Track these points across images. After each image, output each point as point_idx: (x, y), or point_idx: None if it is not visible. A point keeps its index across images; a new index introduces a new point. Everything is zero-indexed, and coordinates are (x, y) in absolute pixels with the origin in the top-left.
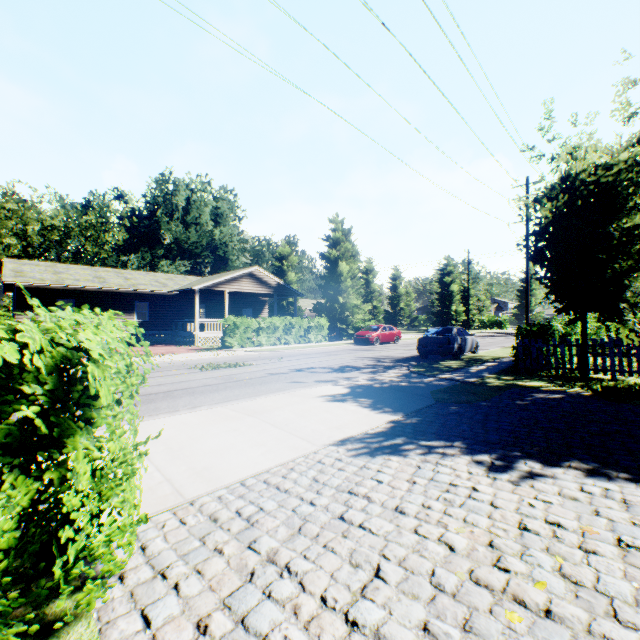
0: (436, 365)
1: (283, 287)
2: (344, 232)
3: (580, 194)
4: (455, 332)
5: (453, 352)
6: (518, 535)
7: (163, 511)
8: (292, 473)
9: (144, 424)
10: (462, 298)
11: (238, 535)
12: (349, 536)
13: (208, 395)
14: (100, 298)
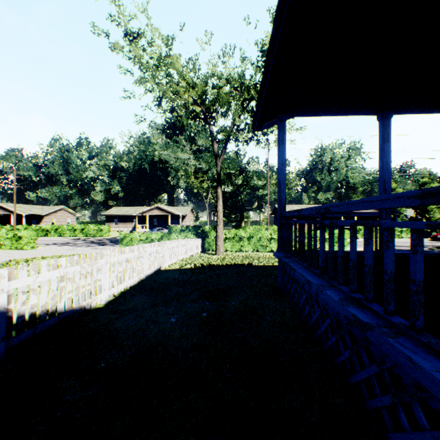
0: None
1: None
2: (430, 177)
3: None
4: None
5: None
6: None
7: None
8: None
9: None
10: None
11: None
12: None
13: None
14: (304, 217)
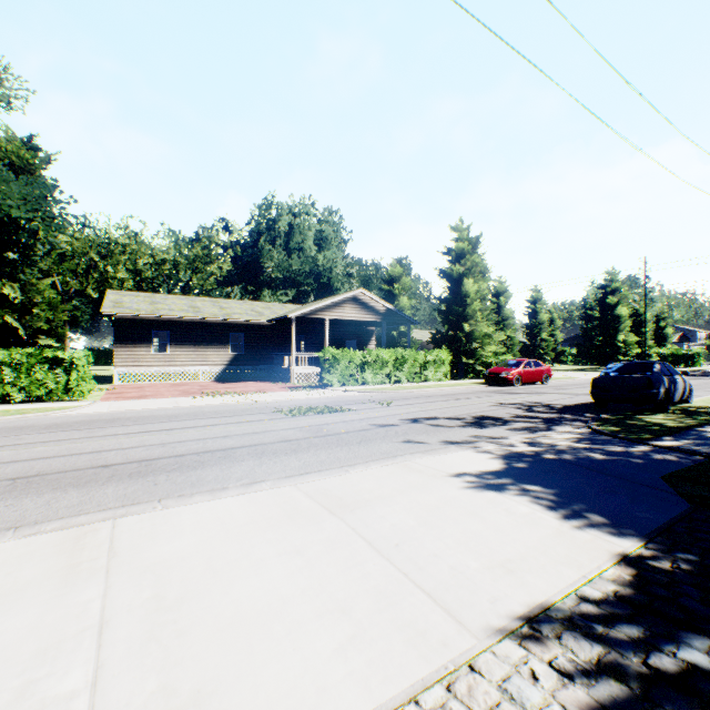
0: (634, 421)
1: (393, 313)
2: (470, 242)
3: None
4: (658, 369)
5: (657, 400)
6: None
7: None
8: None
9: (159, 516)
10: (631, 325)
11: None
12: None
13: (280, 459)
14: (194, 329)
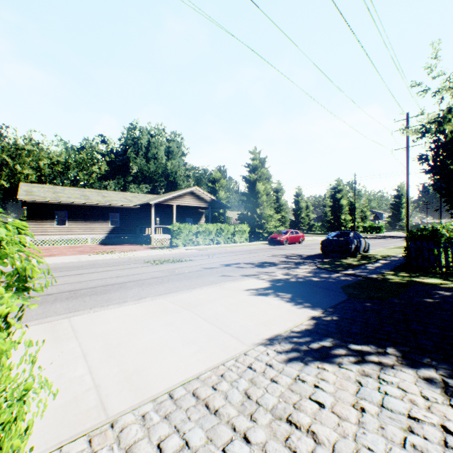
0: (338, 262)
1: (215, 202)
2: (260, 160)
3: None
4: (352, 235)
5: (351, 251)
6: None
7: (78, 436)
8: (222, 383)
9: (94, 315)
10: (349, 210)
11: None
12: None
13: (153, 287)
14: (85, 210)
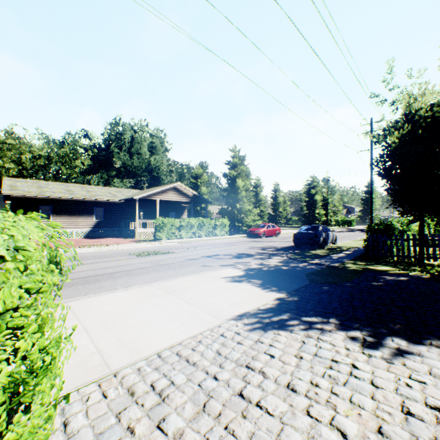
0: (307, 253)
1: (197, 197)
2: (240, 158)
3: (419, 125)
4: (320, 229)
5: (319, 243)
6: (404, 421)
7: (90, 383)
8: (200, 346)
9: (89, 300)
10: (323, 205)
11: (150, 412)
12: (248, 416)
13: (140, 276)
14: (70, 205)
